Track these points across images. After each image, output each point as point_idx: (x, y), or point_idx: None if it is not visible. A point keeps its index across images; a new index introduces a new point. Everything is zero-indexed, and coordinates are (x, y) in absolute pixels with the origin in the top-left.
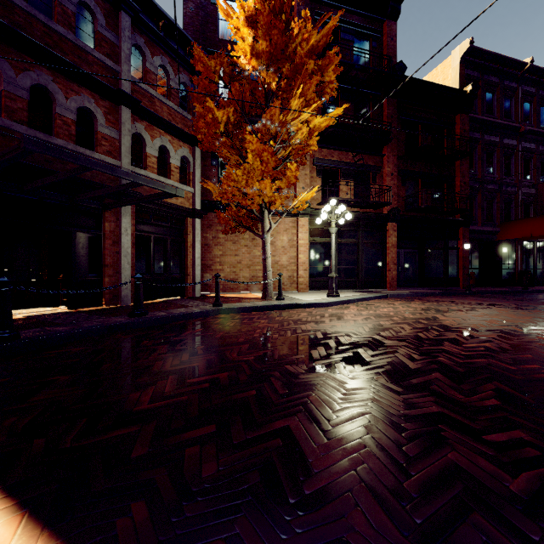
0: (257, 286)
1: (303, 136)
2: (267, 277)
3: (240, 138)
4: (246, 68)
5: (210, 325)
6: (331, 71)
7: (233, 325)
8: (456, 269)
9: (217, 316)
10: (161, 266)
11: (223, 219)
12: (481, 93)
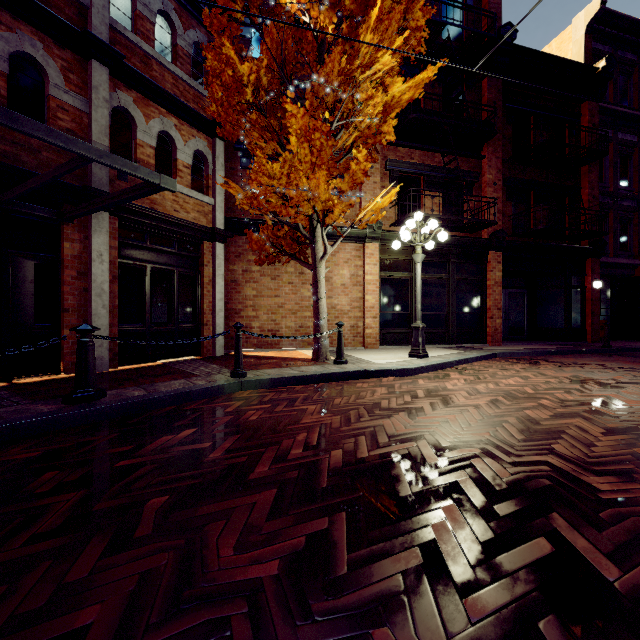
0: (307, 341)
1: (375, 116)
2: (320, 328)
3: (279, 112)
4: (288, 4)
5: (213, 420)
6: (418, 11)
7: (256, 417)
8: (581, 315)
9: (235, 395)
10: (164, 311)
11: (255, 243)
12: (614, 76)
